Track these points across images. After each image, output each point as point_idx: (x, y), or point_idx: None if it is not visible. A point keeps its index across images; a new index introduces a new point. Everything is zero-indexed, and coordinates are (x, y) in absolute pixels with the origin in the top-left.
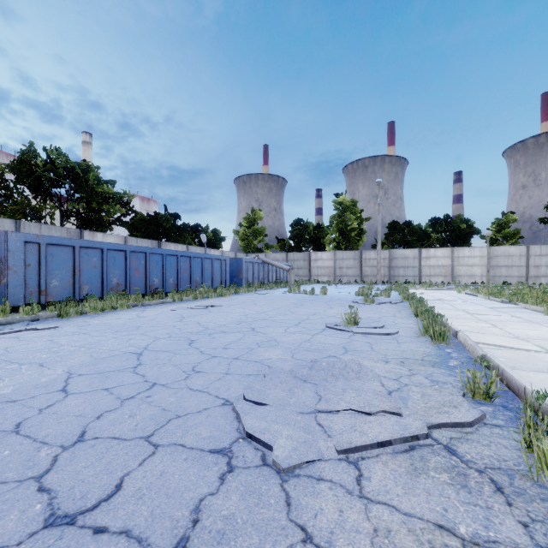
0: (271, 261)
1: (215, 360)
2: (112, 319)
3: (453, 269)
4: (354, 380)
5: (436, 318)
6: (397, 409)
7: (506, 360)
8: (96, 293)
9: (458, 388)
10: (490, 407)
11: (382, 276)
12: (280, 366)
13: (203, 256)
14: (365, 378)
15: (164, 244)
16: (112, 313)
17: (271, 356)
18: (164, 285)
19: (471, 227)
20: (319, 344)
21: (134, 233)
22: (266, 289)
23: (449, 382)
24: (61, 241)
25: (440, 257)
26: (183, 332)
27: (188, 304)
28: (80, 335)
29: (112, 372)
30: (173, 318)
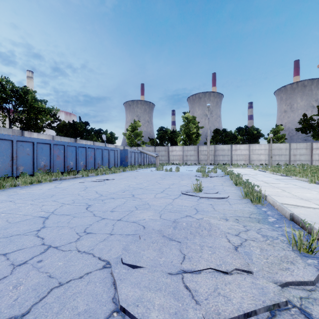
0: (145, 151)
1: (103, 221)
2: (36, 190)
3: (249, 156)
4: (207, 237)
5: (254, 187)
6: (248, 267)
7: (304, 216)
8: (29, 171)
9: (286, 243)
10: (314, 259)
11: (210, 161)
12: (151, 225)
13: (103, 148)
14: (215, 235)
15: (79, 140)
16: (37, 185)
17: (145, 217)
18: (77, 166)
19: (259, 132)
20: (178, 206)
21: (59, 133)
22: (142, 168)
23: (275, 236)
24: (2, 136)
25: (242, 149)
26: (84, 199)
27: (92, 178)
28: (7, 202)
29: (17, 235)
30: (79, 188)
